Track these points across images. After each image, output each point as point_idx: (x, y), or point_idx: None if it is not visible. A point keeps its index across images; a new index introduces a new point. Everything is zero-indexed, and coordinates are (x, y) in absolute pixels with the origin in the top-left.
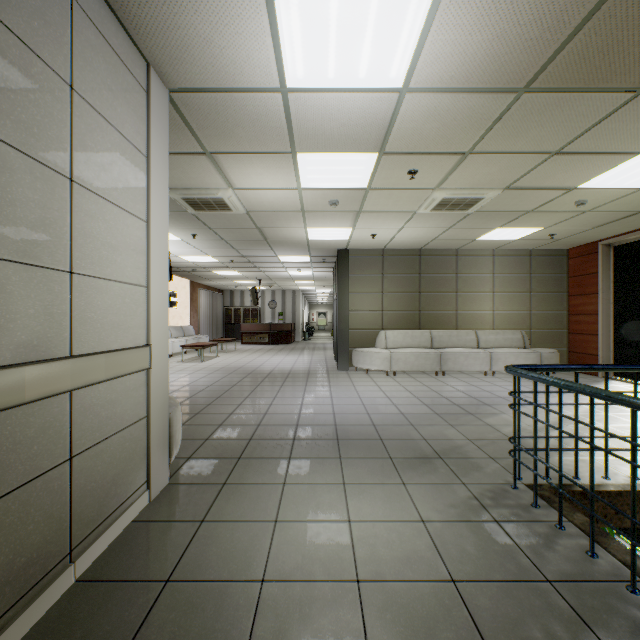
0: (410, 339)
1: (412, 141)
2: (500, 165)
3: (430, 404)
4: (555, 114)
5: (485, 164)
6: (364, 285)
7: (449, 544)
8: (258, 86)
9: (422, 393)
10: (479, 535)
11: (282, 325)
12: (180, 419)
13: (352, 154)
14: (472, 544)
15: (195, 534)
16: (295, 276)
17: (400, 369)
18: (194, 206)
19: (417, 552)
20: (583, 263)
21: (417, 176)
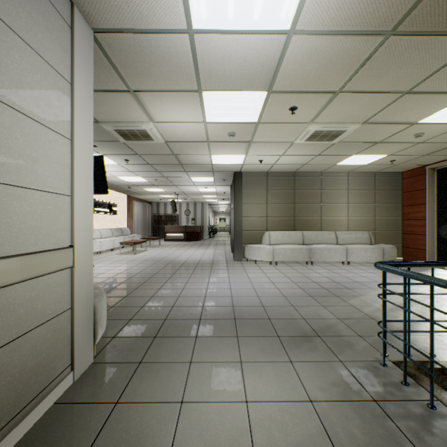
0: (287, 238)
1: (295, 81)
2: (362, 103)
3: (305, 288)
4: (412, 56)
5: (350, 102)
6: (253, 198)
7: (337, 427)
8: (168, 27)
9: (298, 279)
10: (362, 416)
11: (194, 227)
12: (105, 306)
13: (246, 92)
14: (358, 427)
15: (108, 418)
16: (203, 192)
17: (280, 260)
18: (124, 136)
19: (309, 437)
20: (414, 182)
21: (296, 112)
